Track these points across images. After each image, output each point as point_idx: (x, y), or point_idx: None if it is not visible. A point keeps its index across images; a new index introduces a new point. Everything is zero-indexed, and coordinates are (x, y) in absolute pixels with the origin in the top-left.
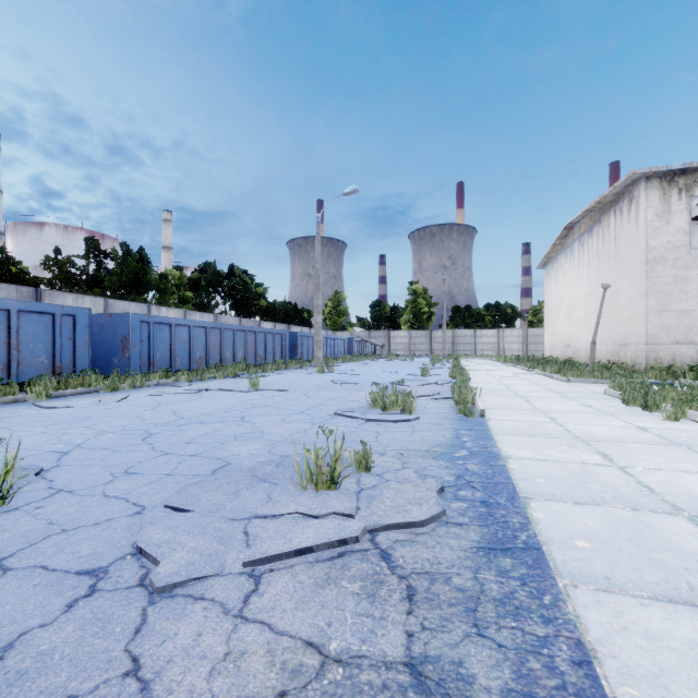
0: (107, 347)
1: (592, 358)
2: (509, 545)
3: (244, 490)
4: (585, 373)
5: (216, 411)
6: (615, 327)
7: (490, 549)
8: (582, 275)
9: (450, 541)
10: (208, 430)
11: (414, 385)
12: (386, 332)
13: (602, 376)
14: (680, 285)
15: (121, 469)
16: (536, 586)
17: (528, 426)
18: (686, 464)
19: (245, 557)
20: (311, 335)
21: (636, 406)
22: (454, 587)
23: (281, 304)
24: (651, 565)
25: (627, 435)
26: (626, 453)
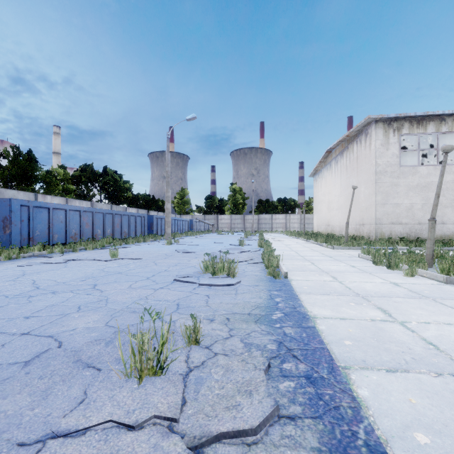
0: None
1: (347, 233)
2: (353, 453)
3: (59, 384)
4: (341, 242)
5: (73, 280)
6: (357, 214)
7: None
8: (337, 181)
9: None
10: (56, 300)
11: (235, 253)
12: (216, 215)
13: (353, 245)
14: (394, 188)
15: None
16: None
17: (320, 285)
18: (442, 315)
19: None
20: (163, 217)
21: (382, 265)
22: None
23: (143, 196)
24: None
25: (389, 290)
26: (397, 307)
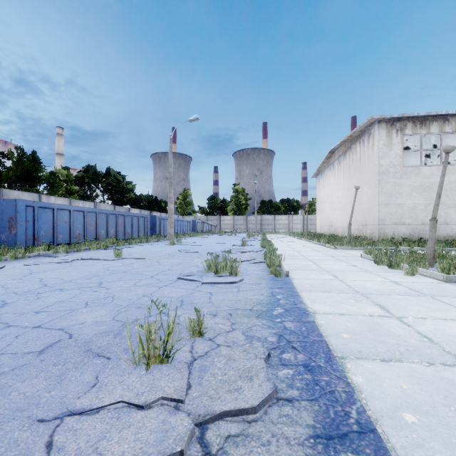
0: None
1: (349, 233)
2: (345, 429)
3: (72, 371)
4: (344, 243)
5: (79, 278)
6: (360, 214)
7: (327, 438)
8: (340, 181)
9: (285, 430)
10: (64, 297)
11: (238, 253)
12: (218, 216)
13: (355, 245)
14: (397, 188)
15: None
16: None
17: (321, 284)
18: (439, 311)
19: None
20: (166, 218)
21: (383, 265)
22: None
23: (146, 197)
24: None
25: (389, 288)
26: (395, 304)
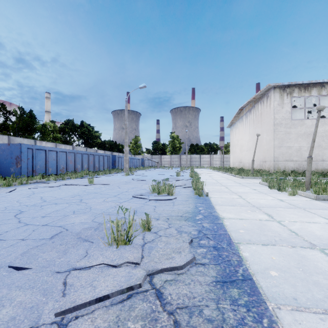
0: (7, 162)
1: (252, 167)
2: (234, 278)
3: (71, 248)
4: (249, 174)
5: (66, 197)
6: (261, 154)
7: (223, 282)
8: (247, 130)
9: (199, 278)
10: (59, 208)
11: (173, 181)
12: (160, 155)
13: (257, 175)
14: (287, 135)
15: None
16: (256, 311)
17: (229, 200)
18: (306, 218)
19: (58, 308)
20: (123, 156)
21: (274, 189)
22: (205, 318)
23: (108, 141)
24: (315, 286)
25: (275, 204)
26: (278, 213)
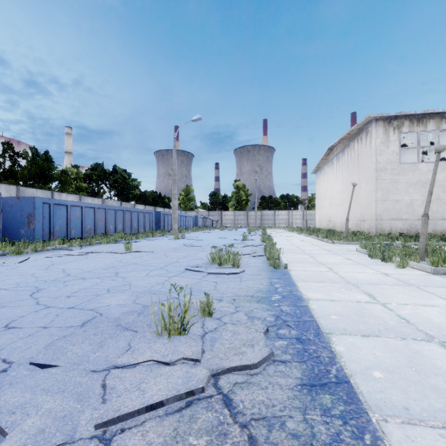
0: (16, 221)
1: (347, 228)
2: (325, 380)
3: (109, 339)
4: (342, 238)
5: (97, 269)
6: (358, 210)
7: (311, 385)
8: (339, 178)
9: (279, 380)
10: (88, 284)
11: (239, 247)
12: (219, 212)
13: (352, 240)
14: (394, 185)
15: (2, 324)
16: (355, 424)
17: (316, 275)
18: (421, 299)
19: (98, 418)
20: (170, 213)
21: (377, 258)
22: (289, 433)
23: (150, 193)
24: (432, 391)
25: (378, 279)
26: (382, 292)
